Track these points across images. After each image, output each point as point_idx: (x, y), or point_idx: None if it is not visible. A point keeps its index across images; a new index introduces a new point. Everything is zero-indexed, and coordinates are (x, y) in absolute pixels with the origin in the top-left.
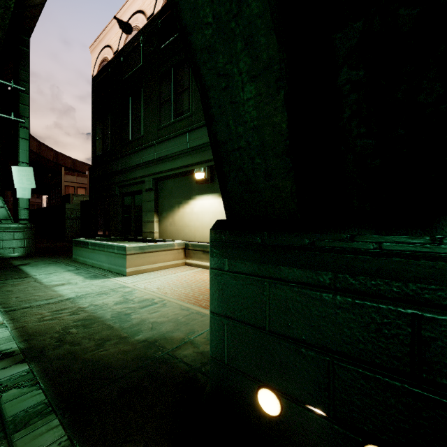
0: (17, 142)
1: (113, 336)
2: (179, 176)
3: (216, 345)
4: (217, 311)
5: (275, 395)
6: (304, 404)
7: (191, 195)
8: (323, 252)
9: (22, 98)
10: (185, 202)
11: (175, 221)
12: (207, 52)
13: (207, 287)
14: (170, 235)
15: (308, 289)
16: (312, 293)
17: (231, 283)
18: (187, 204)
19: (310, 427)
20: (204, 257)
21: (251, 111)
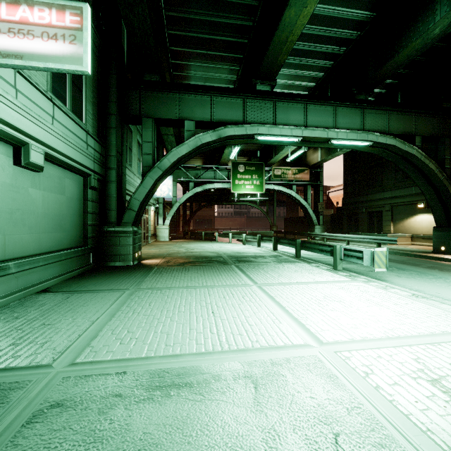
0: (319, 193)
1: (404, 250)
2: (407, 205)
3: (433, 244)
4: (434, 239)
5: (443, 247)
6: (447, 247)
7: (414, 214)
8: (450, 230)
9: (320, 174)
10: (411, 216)
11: (404, 225)
12: (432, 207)
13: (427, 248)
14: (401, 232)
15: (448, 234)
16: (448, 234)
17: (436, 234)
18: (412, 217)
19: (448, 249)
20: (423, 241)
21: (439, 213)
